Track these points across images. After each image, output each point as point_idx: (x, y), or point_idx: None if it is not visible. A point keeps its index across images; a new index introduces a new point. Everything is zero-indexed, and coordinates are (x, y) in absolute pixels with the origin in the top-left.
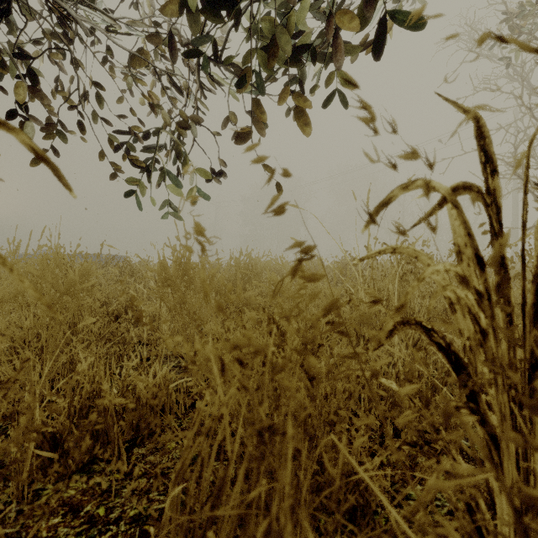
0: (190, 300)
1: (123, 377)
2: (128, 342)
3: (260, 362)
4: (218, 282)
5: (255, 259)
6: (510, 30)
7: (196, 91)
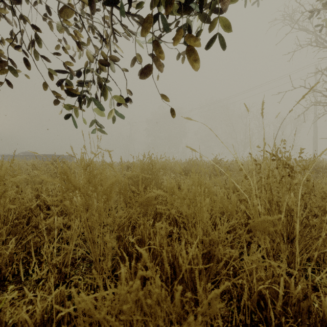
0: (94, 205)
1: (35, 272)
2: (53, 229)
3: (160, 270)
4: (127, 178)
5: (154, 160)
6: (325, 6)
7: (110, 34)
